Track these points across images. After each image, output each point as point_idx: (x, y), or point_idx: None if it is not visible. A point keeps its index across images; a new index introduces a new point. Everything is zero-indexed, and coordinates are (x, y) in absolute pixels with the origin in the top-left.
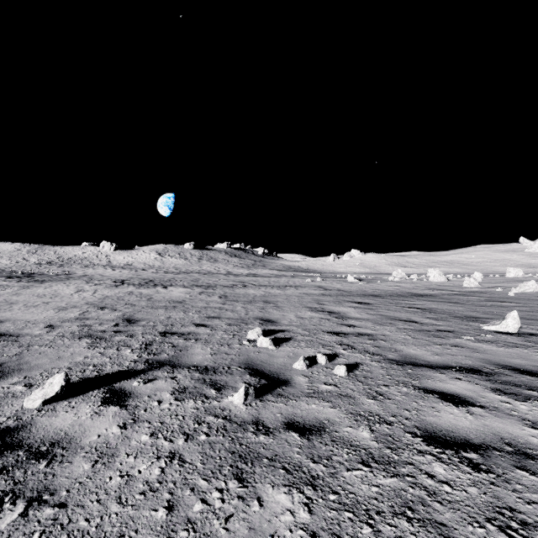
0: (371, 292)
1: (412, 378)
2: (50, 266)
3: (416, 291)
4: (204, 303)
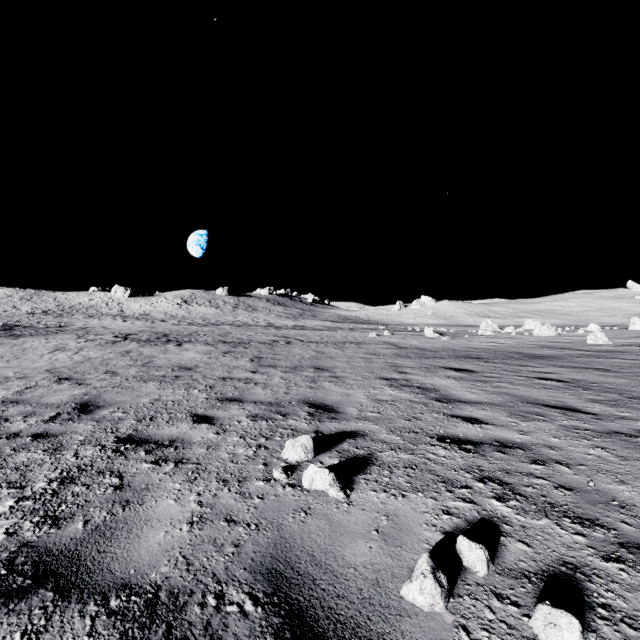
0: (465, 352)
1: None
2: (44, 317)
3: (527, 350)
4: (225, 371)
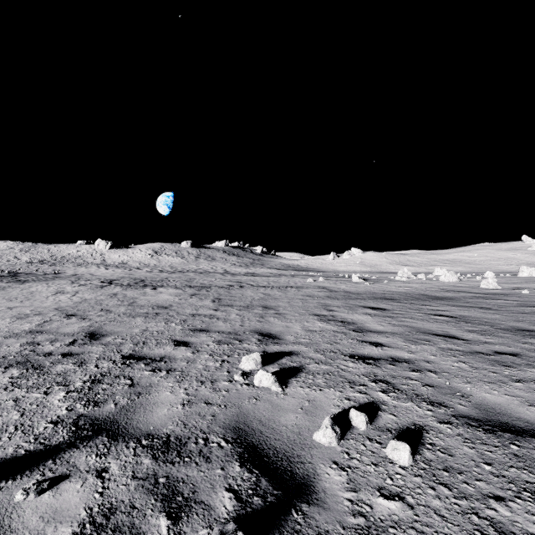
0: (382, 295)
1: (533, 473)
2: (41, 265)
3: (431, 293)
4: (193, 309)
